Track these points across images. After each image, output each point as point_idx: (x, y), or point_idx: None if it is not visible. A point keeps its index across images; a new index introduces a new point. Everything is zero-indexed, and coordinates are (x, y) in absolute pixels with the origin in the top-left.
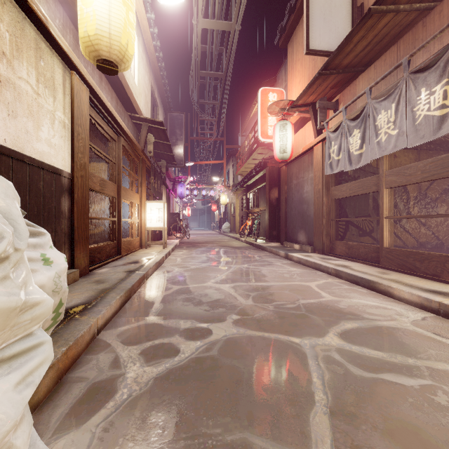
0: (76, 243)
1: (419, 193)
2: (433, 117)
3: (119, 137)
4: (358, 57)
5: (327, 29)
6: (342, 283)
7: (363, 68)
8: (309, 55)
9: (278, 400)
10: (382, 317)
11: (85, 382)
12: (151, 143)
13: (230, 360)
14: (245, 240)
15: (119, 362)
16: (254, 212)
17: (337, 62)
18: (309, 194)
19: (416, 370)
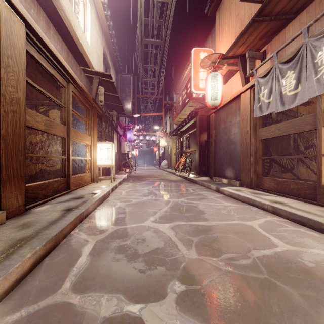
0: (3, 183)
1: None
2: None
3: (69, 83)
4: (291, 1)
5: None
6: (285, 223)
7: (294, 15)
8: (236, 17)
9: None
10: None
11: None
12: (102, 94)
13: None
14: (179, 174)
15: None
16: (186, 152)
17: (270, 7)
18: (237, 136)
19: None
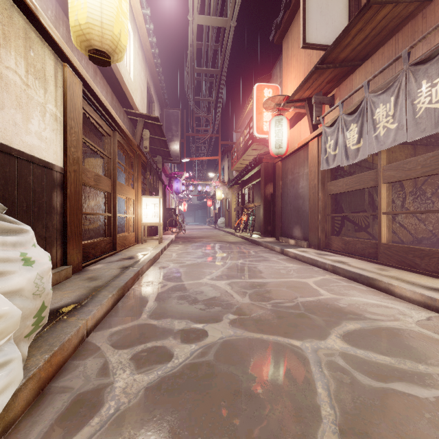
0: (68, 239)
1: (415, 189)
2: (434, 110)
3: (114, 132)
4: (355, 50)
5: (324, 23)
6: (340, 280)
7: (360, 62)
8: (305, 51)
9: (281, 416)
10: (384, 317)
11: (70, 392)
12: (146, 139)
13: (227, 366)
14: (240, 235)
15: (108, 368)
16: (249, 207)
17: (333, 56)
18: (305, 189)
19: (428, 378)
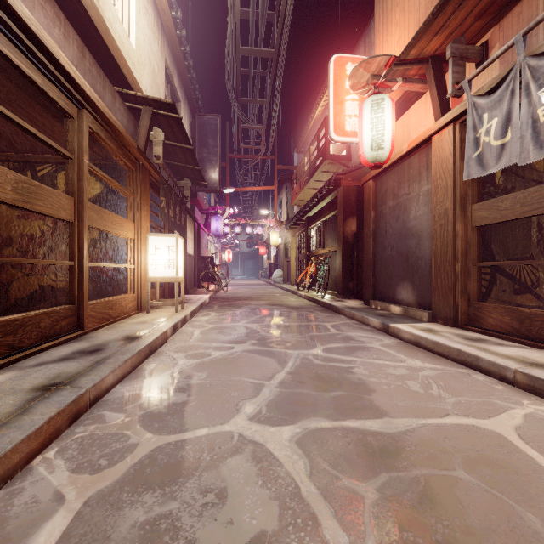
0: None
1: None
2: None
3: (81, 110)
4: None
5: None
6: None
7: None
8: None
9: None
10: None
11: None
12: (159, 143)
13: None
14: (305, 295)
15: None
16: (318, 254)
17: None
18: (422, 221)
19: None
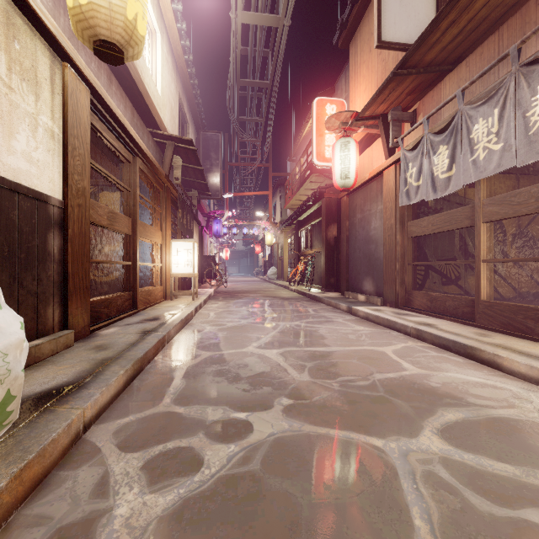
0: (70, 295)
1: (519, 230)
2: None
3: (135, 157)
4: (445, 50)
5: (405, 15)
6: (427, 348)
7: (451, 66)
8: (378, 55)
9: None
10: (494, 402)
11: (46, 525)
12: (178, 167)
13: (280, 480)
14: (295, 289)
15: (108, 484)
16: (307, 254)
17: (417, 58)
18: (378, 231)
19: None
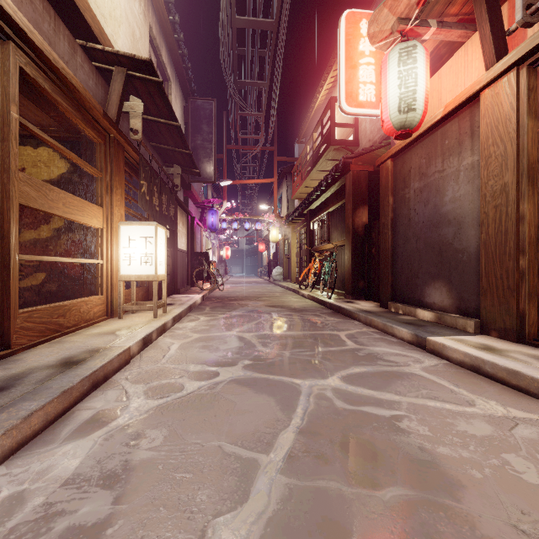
0: None
1: None
2: None
3: (6, 42)
4: None
5: None
6: None
7: None
8: None
9: None
10: None
11: None
12: (137, 115)
13: None
14: (309, 294)
15: None
16: (321, 250)
17: None
18: (464, 203)
19: None
